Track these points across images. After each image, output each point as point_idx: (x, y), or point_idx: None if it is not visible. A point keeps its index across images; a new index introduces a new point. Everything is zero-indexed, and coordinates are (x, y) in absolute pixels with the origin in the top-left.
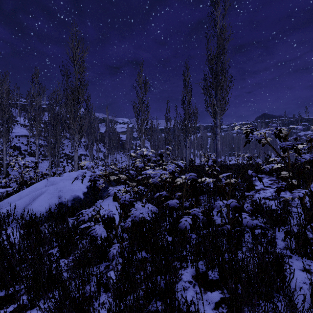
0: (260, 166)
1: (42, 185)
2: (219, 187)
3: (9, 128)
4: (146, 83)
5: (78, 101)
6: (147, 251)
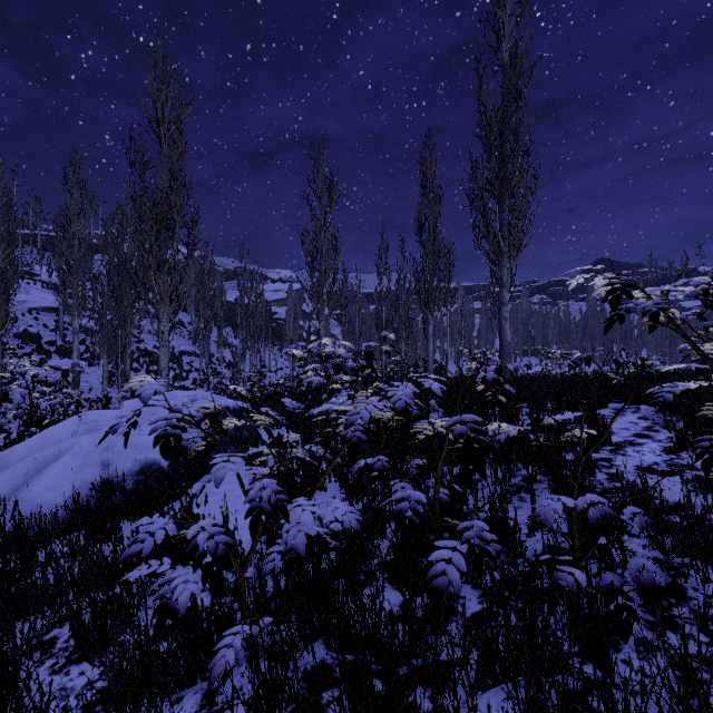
0: (613, 382)
1: (64, 431)
2: (547, 453)
3: (8, 291)
4: (334, 186)
5: (167, 225)
6: (332, 644)
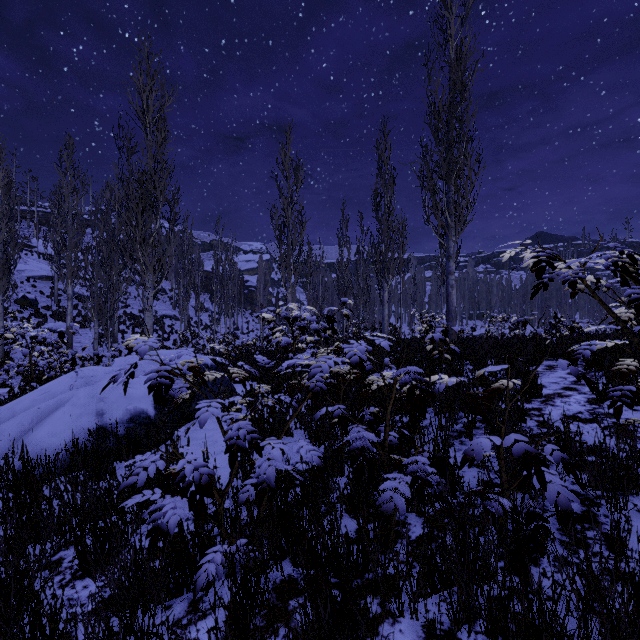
0: (546, 342)
1: (63, 385)
2: (479, 400)
3: (9, 262)
4: (299, 168)
5: (152, 203)
6: (297, 562)
